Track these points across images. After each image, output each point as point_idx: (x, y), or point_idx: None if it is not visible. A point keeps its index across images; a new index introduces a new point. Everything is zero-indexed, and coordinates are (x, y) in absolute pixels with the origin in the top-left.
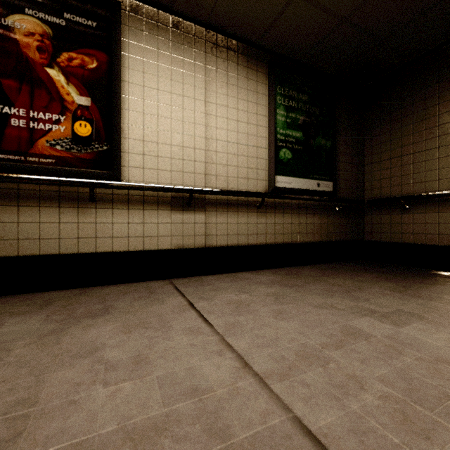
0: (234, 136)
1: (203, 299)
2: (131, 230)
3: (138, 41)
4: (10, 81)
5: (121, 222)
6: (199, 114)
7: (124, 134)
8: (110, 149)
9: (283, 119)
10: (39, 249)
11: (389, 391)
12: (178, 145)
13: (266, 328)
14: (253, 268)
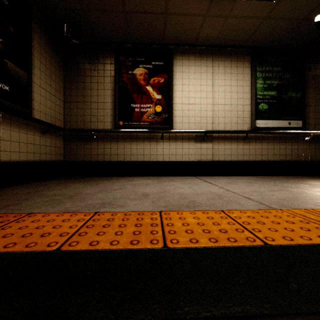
0: (229, 100)
1: (212, 181)
2: (177, 152)
3: (180, 65)
4: (135, 95)
5: (173, 148)
6: (209, 92)
7: (174, 108)
8: (168, 116)
9: (261, 85)
10: (143, 159)
11: (284, 197)
12: (198, 110)
13: (240, 187)
14: (241, 174)
